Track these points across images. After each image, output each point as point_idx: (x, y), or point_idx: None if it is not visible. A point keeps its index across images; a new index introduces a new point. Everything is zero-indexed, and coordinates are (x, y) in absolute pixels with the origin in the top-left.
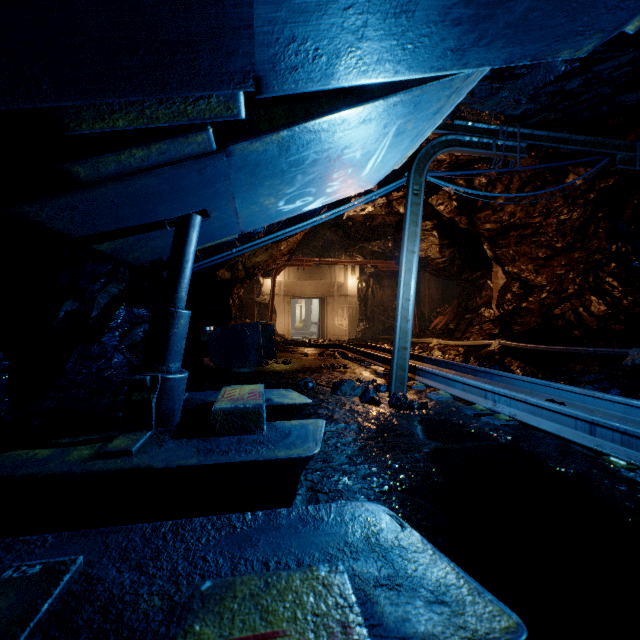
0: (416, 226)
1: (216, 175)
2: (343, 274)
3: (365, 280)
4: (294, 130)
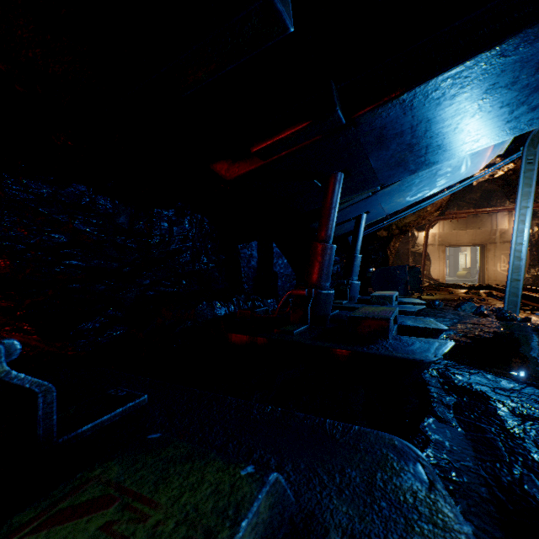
0: (530, 187)
1: (372, 201)
2: (507, 220)
3: (537, 224)
4: (403, 179)
